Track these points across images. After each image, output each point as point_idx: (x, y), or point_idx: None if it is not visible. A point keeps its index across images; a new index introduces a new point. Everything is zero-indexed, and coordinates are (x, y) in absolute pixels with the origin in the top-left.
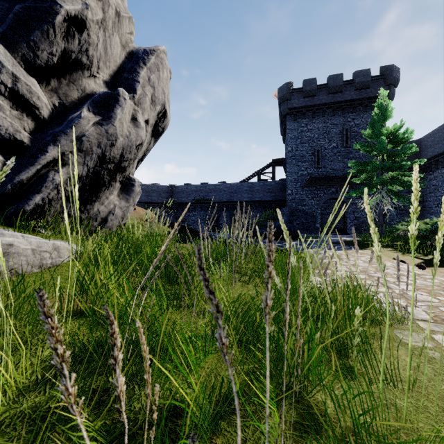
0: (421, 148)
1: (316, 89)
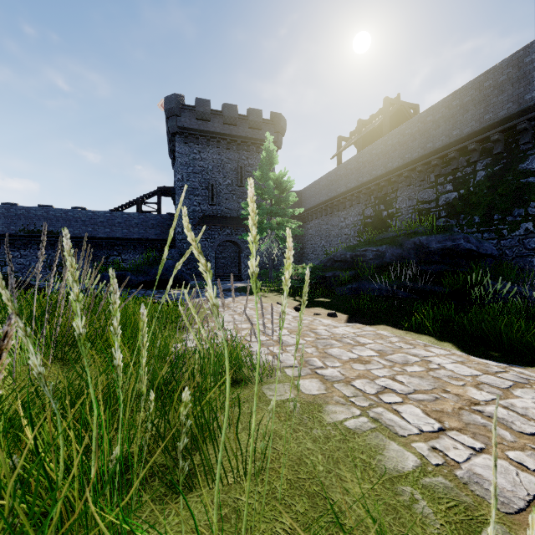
0: (302, 199)
1: (210, 113)
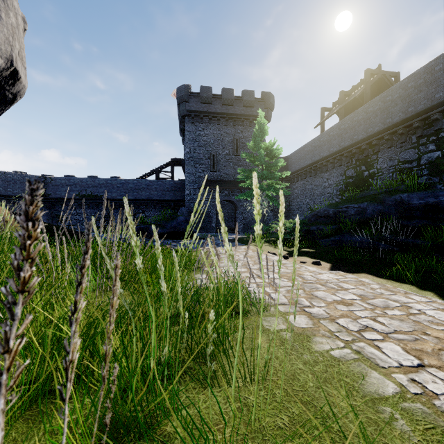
0: (288, 164)
1: (211, 97)
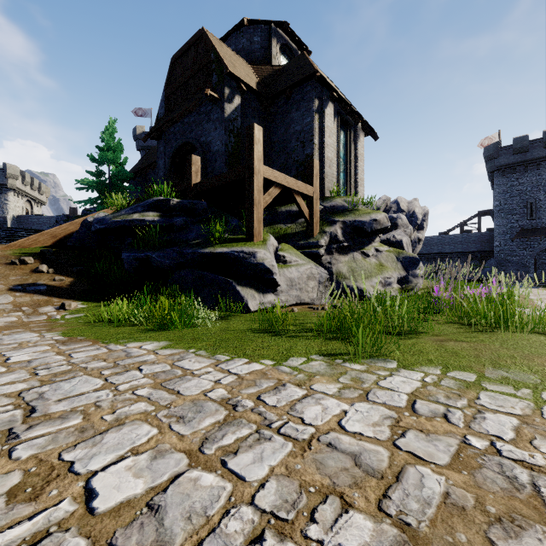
0: None
1: (527, 145)
